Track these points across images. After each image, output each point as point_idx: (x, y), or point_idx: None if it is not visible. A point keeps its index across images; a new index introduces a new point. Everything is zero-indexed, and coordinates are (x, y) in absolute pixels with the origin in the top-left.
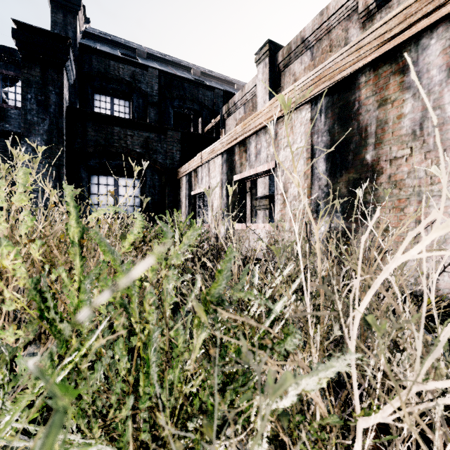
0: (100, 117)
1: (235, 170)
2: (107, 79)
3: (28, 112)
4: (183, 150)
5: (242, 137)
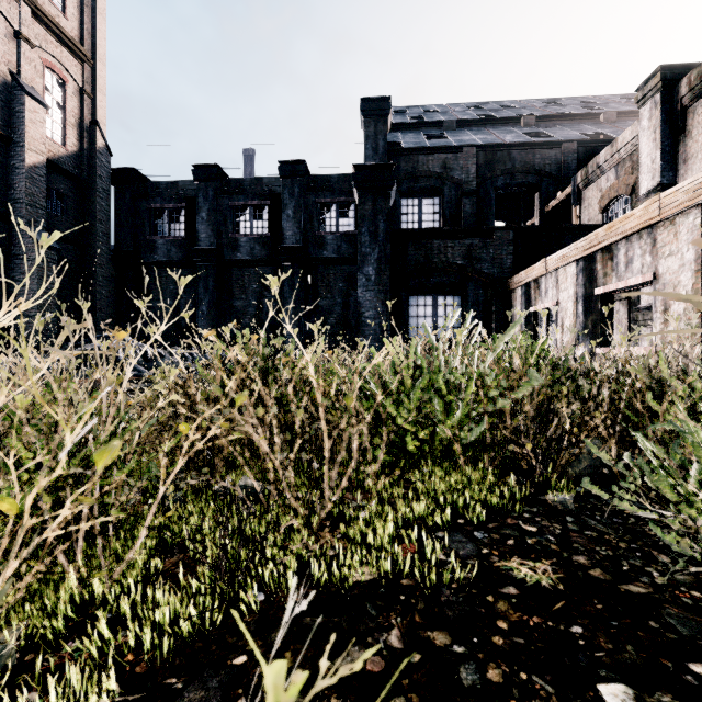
0: (420, 233)
1: (596, 282)
2: (415, 178)
3: (362, 245)
4: (515, 252)
5: (607, 243)
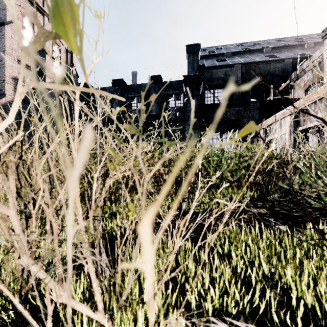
0: (214, 105)
1: (299, 124)
2: (211, 80)
3: (187, 112)
4: (260, 112)
5: (305, 105)
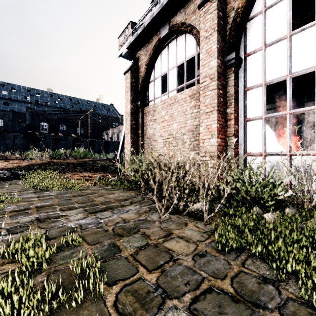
0: None
1: None
2: None
3: None
4: None
5: None
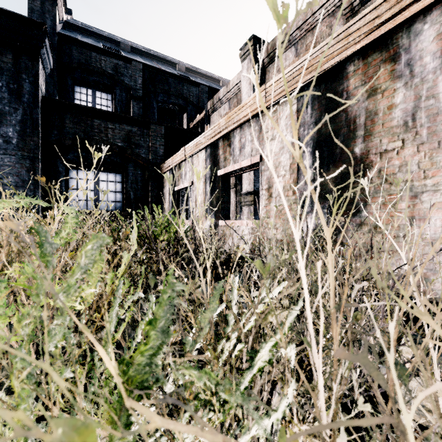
0: (79, 108)
1: (219, 165)
2: (89, 70)
3: None
4: (166, 144)
5: (226, 130)
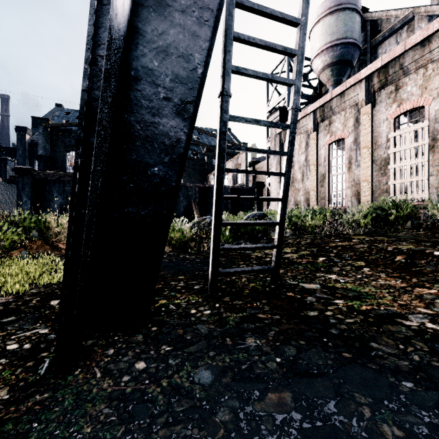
0: None
1: None
2: None
3: None
4: None
5: None
